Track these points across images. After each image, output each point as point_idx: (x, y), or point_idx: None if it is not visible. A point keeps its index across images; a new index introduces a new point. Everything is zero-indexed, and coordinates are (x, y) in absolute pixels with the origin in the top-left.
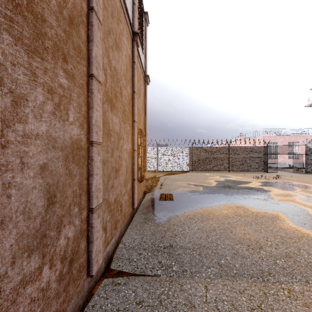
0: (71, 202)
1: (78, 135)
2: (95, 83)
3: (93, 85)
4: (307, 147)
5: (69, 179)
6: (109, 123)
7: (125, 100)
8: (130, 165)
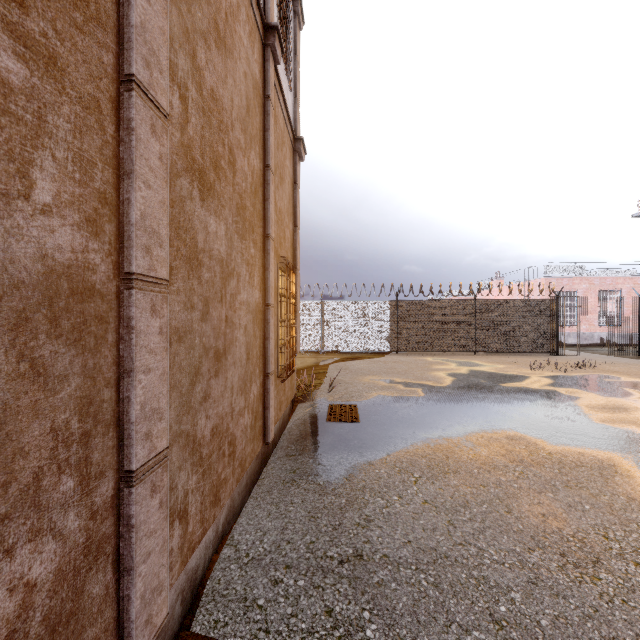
0: (44, 463)
1: (78, 253)
2: (142, 105)
3: (134, 107)
4: None
5: (34, 390)
6: (197, 231)
7: (244, 182)
8: (259, 341)
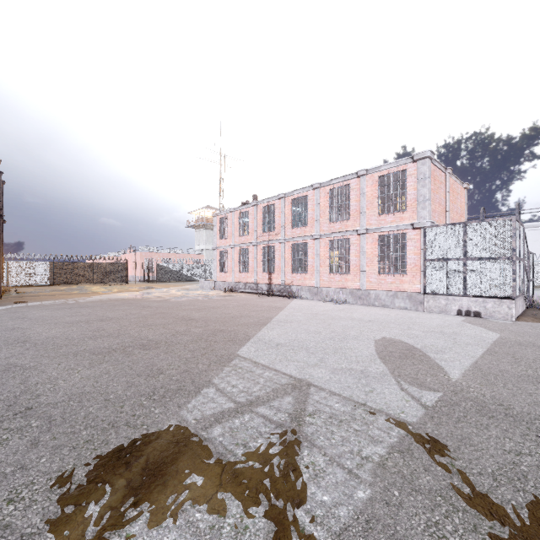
0: None
1: None
2: None
3: None
4: (157, 264)
5: None
6: None
7: None
8: None
